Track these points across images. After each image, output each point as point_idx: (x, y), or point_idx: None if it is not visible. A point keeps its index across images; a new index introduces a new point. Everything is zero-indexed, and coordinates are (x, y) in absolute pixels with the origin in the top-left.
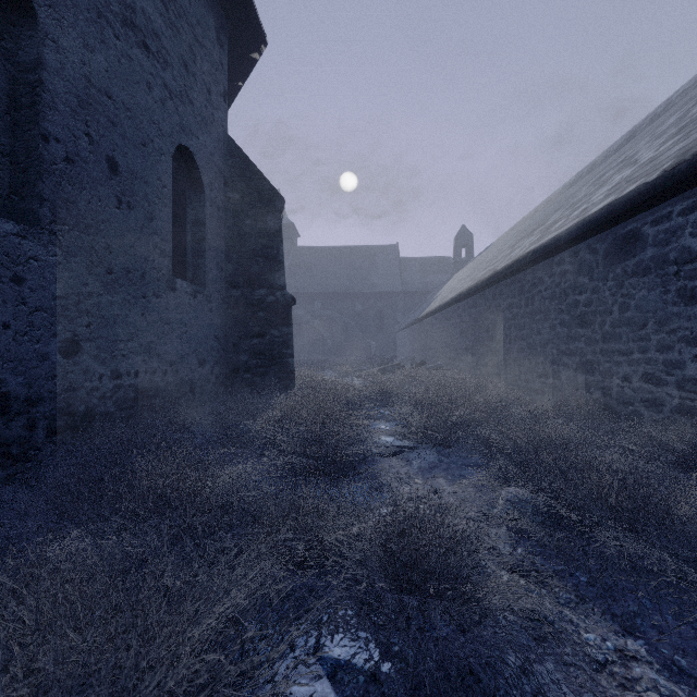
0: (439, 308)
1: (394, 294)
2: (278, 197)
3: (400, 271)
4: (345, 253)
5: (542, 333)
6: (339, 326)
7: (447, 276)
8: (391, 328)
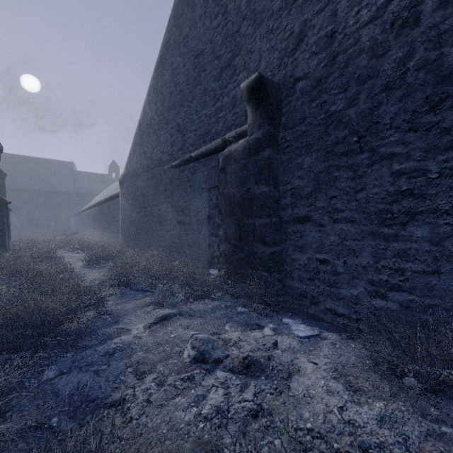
0: (85, 209)
1: (70, 193)
2: (4, 173)
3: (74, 179)
4: (30, 161)
5: (103, 223)
6: (24, 212)
7: (105, 185)
8: (67, 214)
